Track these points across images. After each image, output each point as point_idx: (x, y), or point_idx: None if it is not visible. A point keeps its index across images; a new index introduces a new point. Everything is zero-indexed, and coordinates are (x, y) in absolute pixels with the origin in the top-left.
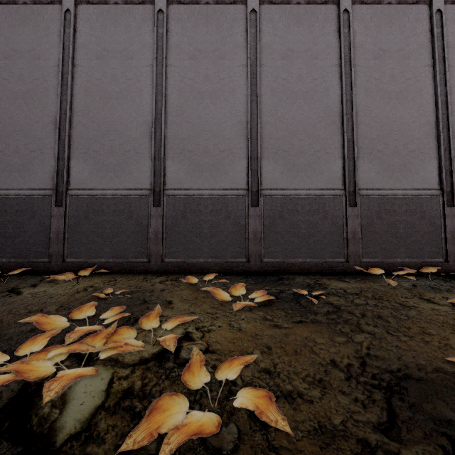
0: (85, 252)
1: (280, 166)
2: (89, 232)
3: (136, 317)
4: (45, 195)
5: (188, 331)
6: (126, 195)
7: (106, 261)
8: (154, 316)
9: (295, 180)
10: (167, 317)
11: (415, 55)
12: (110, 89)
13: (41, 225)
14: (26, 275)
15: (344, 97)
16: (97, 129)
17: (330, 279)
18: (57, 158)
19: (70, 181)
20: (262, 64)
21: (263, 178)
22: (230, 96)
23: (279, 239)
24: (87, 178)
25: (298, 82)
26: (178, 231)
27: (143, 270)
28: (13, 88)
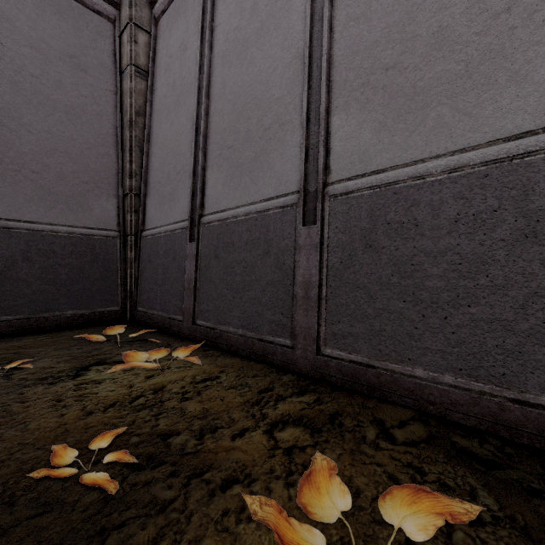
0: (213, 313)
1: None
2: (218, 281)
3: None
4: (183, 229)
5: None
6: (263, 210)
7: (235, 332)
8: None
9: None
10: None
11: None
12: (248, 34)
13: (179, 269)
14: (161, 336)
15: None
16: (232, 110)
17: None
18: (194, 173)
19: (205, 203)
20: None
21: None
22: None
23: None
24: (220, 193)
25: None
26: (355, 282)
27: (282, 363)
28: (168, 103)
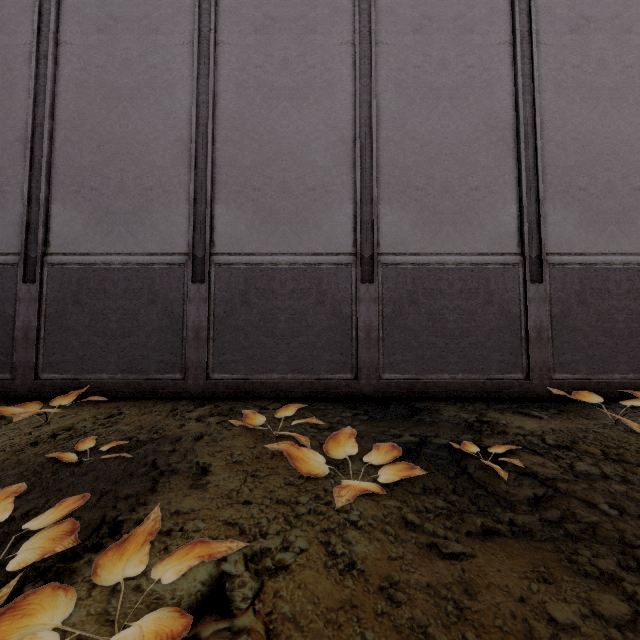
0: (74, 363)
1: (411, 213)
2: (82, 328)
3: (117, 520)
4: (7, 265)
5: (225, 575)
6: (146, 263)
7: (111, 377)
8: (142, 537)
9: (436, 239)
10: (186, 519)
11: None
12: (120, 84)
13: None
14: None
15: (520, 96)
16: (96, 150)
17: (505, 412)
18: (28, 200)
19: (50, 240)
20: (380, 41)
21: (381, 234)
22: (325, 95)
23: (409, 341)
24: (79, 234)
25: (441, 72)
26: (236, 326)
27: (174, 394)
28: None
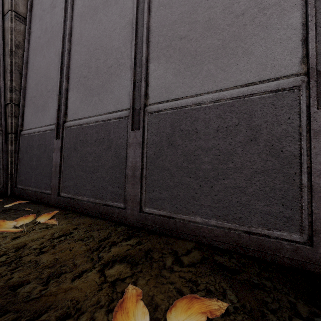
0: (73, 188)
1: None
2: (76, 166)
3: None
4: (52, 130)
5: None
6: (106, 120)
7: (88, 200)
8: None
9: None
10: None
11: None
12: (98, 3)
13: (49, 158)
14: (33, 205)
15: None
16: (86, 52)
17: None
18: (59, 92)
19: (67, 113)
20: None
21: None
22: None
23: None
24: (78, 107)
25: None
26: (162, 166)
27: (118, 219)
28: (42, 42)
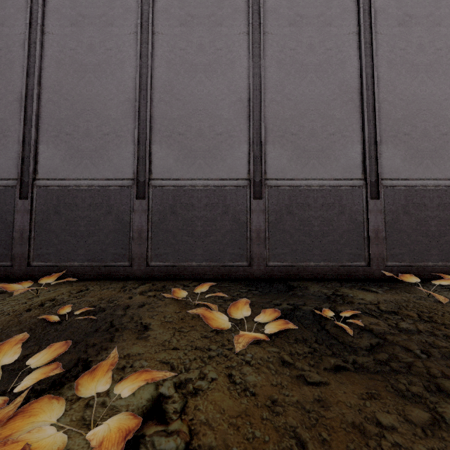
0: (55, 254)
1: (288, 151)
2: (60, 231)
3: (88, 360)
4: (8, 186)
5: (161, 395)
6: (105, 186)
7: (80, 265)
8: (106, 370)
9: (305, 169)
10: (134, 360)
11: (447, 21)
12: (86, 61)
13: (2, 221)
14: None
15: (364, 70)
16: (70, 107)
17: (352, 289)
18: (23, 142)
19: (38, 170)
20: (266, 31)
21: (267, 165)
22: (228, 69)
23: (286, 239)
24: (58, 165)
25: (308, 53)
26: (166, 229)
27: (124, 276)
28: None
